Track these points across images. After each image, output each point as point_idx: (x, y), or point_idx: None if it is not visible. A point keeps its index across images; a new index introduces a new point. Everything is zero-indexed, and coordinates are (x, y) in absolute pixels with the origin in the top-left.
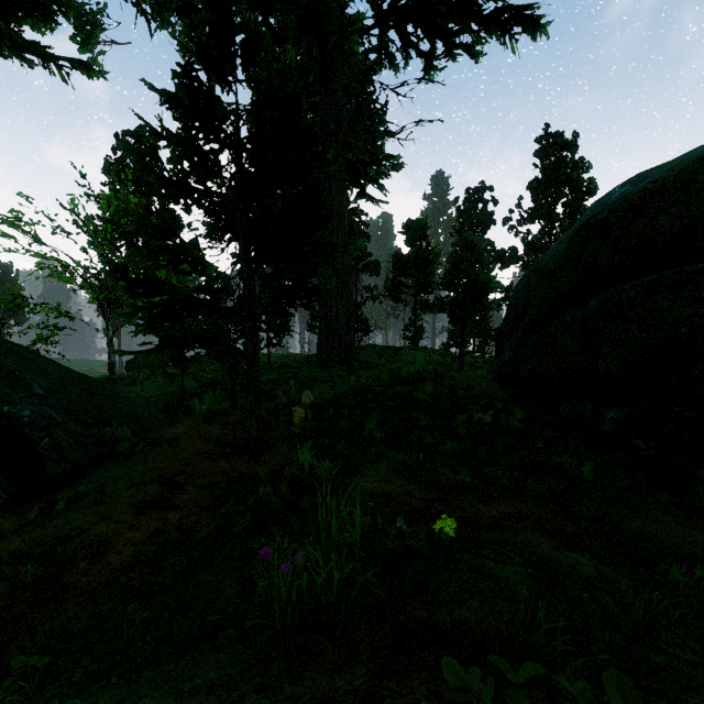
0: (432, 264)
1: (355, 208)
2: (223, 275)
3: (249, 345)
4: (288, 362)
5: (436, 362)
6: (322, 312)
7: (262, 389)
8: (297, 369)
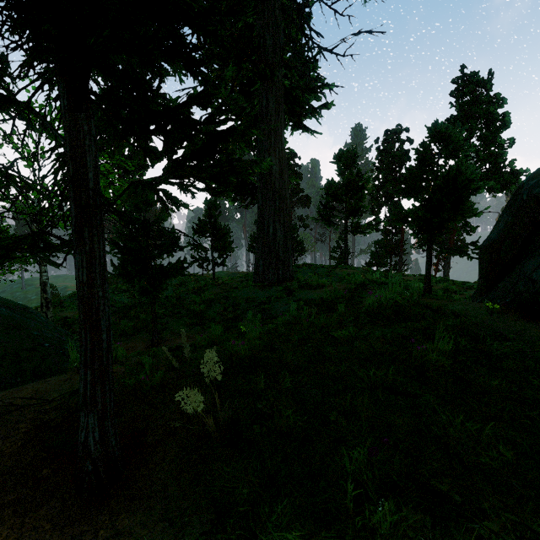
0: (362, 189)
1: (290, 152)
2: (21, 106)
3: (77, 260)
4: (229, 280)
5: (419, 287)
6: (259, 230)
7: (195, 310)
8: (234, 287)
